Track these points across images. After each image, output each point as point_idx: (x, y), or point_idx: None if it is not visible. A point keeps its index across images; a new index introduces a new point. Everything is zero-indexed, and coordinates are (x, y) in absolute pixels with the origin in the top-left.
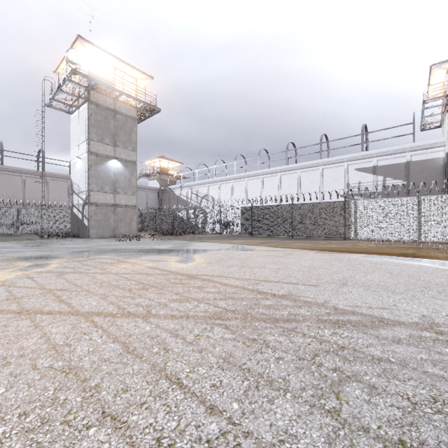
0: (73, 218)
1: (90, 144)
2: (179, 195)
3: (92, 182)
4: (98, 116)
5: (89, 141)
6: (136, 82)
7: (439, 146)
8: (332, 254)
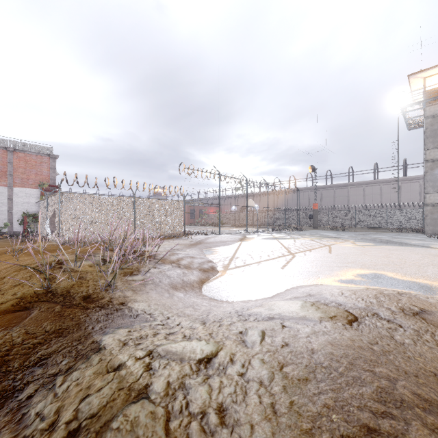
0: None
1: (425, 154)
2: None
3: (427, 186)
4: (434, 126)
5: (425, 152)
6: None
7: None
8: None
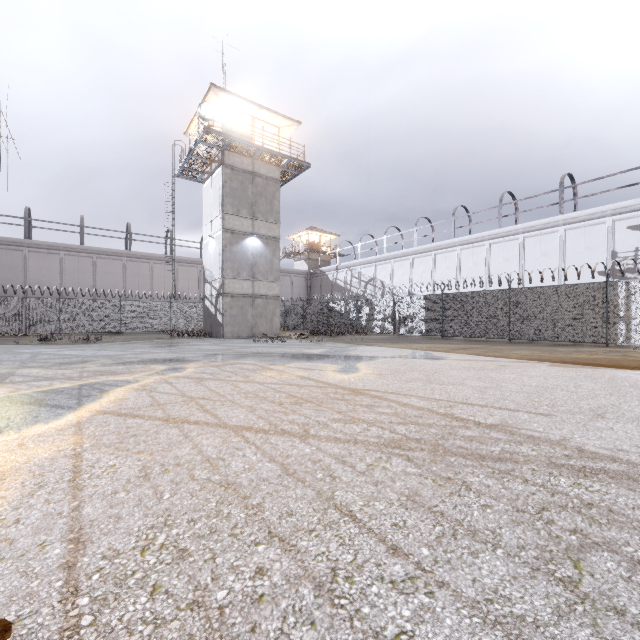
0: (205, 312)
1: (225, 219)
2: (334, 280)
3: (226, 267)
4: (233, 182)
5: (224, 215)
6: (279, 132)
7: None
8: (581, 369)
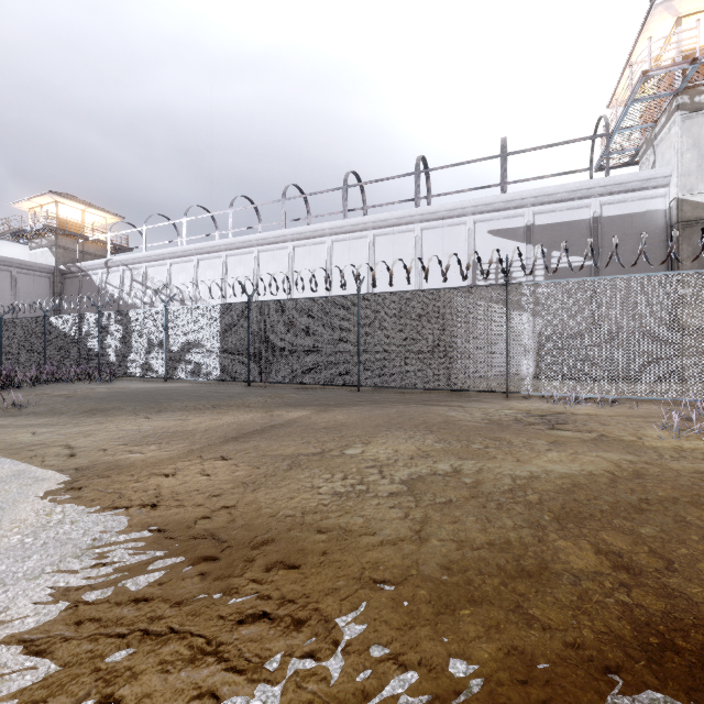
0: None
1: None
2: (103, 285)
3: None
4: None
5: None
6: None
7: (658, 186)
8: None
